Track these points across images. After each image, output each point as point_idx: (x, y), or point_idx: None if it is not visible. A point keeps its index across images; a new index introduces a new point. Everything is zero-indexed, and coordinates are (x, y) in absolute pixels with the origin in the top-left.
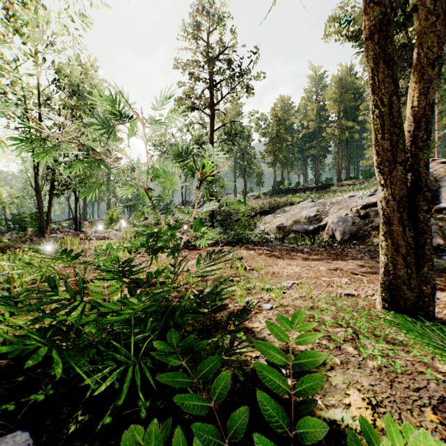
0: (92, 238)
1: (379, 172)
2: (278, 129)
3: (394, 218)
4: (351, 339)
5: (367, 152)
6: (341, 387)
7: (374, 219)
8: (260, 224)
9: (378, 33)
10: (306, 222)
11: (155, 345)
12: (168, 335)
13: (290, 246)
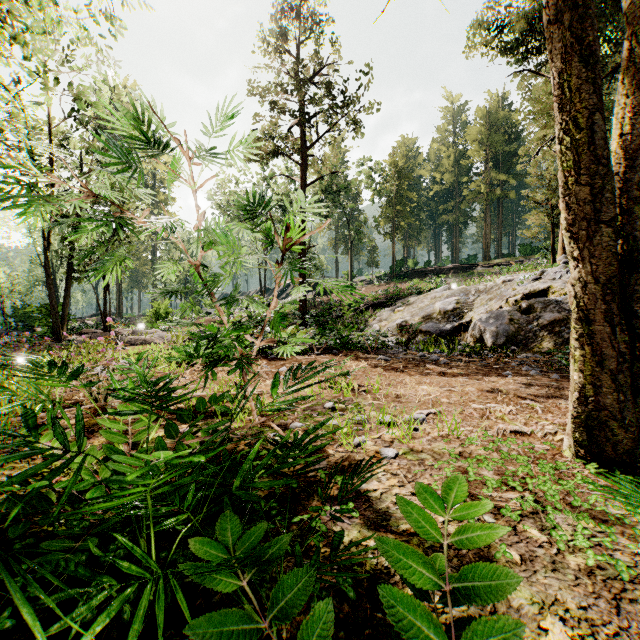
0: (127, 342)
1: (571, 238)
2: (399, 184)
3: (597, 312)
4: (532, 512)
5: (528, 218)
6: (529, 611)
7: (542, 315)
8: (373, 322)
9: (571, 11)
10: (440, 319)
11: (191, 546)
12: (220, 524)
13: (419, 354)
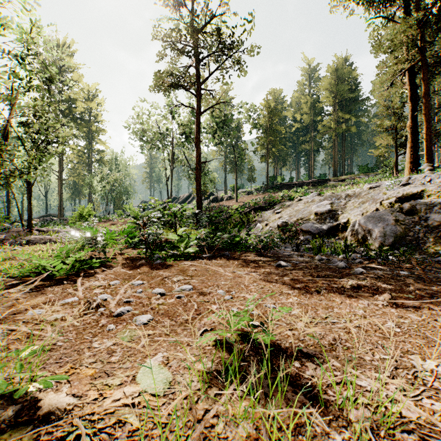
0: (31, 242)
1: None
2: (271, 120)
3: None
4: None
5: (378, 140)
6: None
7: (428, 216)
8: (256, 222)
9: None
10: (318, 220)
11: None
12: None
13: (317, 257)
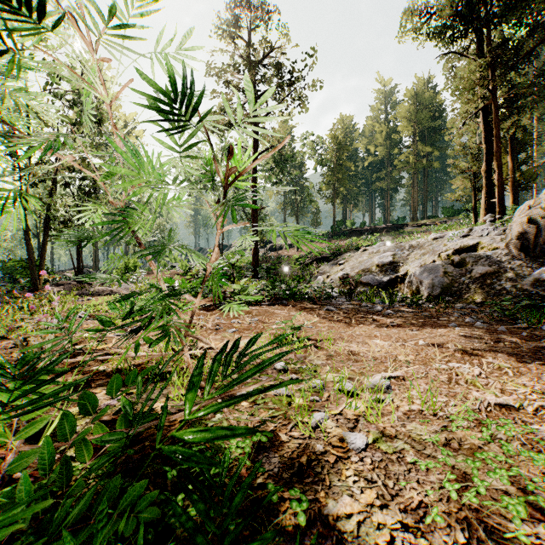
0: (95, 293)
1: None
2: (338, 155)
3: None
4: None
5: (454, 183)
6: None
7: (474, 268)
8: (317, 274)
9: None
10: (378, 272)
11: None
12: None
13: (363, 304)
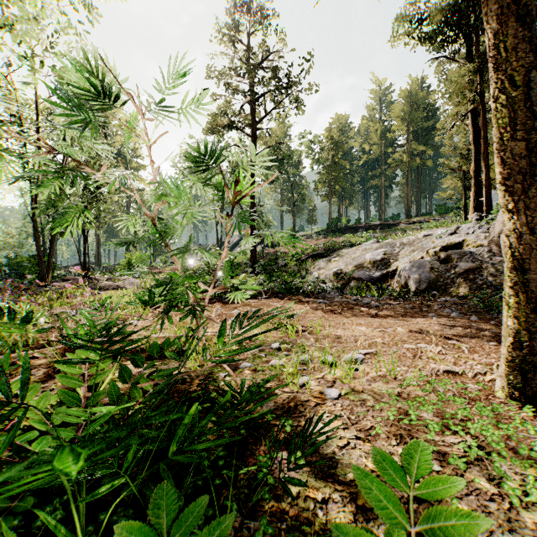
0: (102, 288)
1: (505, 191)
2: (334, 154)
3: (531, 261)
4: (477, 458)
5: (444, 182)
6: None
7: (458, 264)
8: (313, 270)
9: None
10: (370, 268)
11: (116, 535)
12: (154, 500)
13: (353, 298)
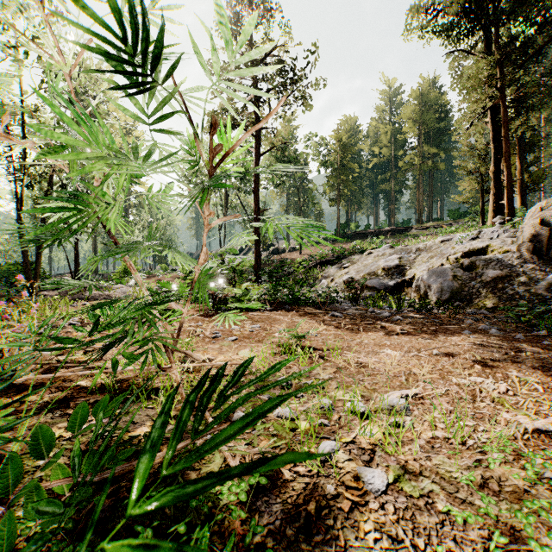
0: (91, 298)
1: None
2: (342, 157)
3: None
4: None
5: (461, 184)
6: None
7: (484, 272)
8: (321, 278)
9: None
10: (384, 275)
11: None
12: None
13: (369, 310)
